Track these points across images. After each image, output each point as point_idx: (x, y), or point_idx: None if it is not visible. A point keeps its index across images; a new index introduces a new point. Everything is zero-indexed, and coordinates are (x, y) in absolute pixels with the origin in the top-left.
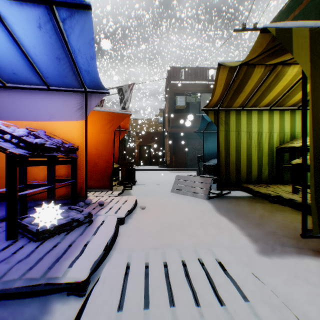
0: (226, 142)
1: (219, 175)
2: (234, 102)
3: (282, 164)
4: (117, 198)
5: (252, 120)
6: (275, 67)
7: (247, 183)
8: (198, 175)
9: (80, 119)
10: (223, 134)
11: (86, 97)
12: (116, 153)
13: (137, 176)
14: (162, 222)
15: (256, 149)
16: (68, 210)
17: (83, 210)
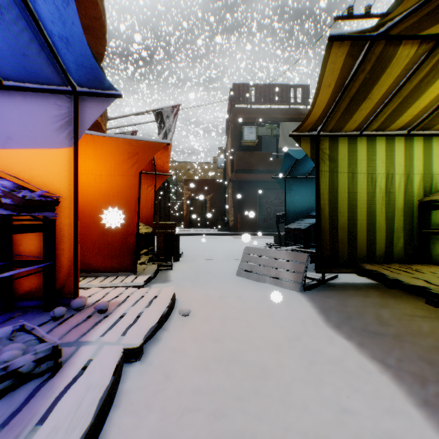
0: (332, 192)
1: (320, 248)
2: (349, 121)
3: (429, 229)
4: (139, 291)
5: (377, 153)
6: (438, 46)
7: (367, 261)
8: (276, 243)
9: (66, 146)
10: (326, 178)
11: (77, 104)
12: (150, 210)
13: (185, 245)
14: (221, 355)
15: (383, 203)
16: (13, 334)
17: (60, 326)
